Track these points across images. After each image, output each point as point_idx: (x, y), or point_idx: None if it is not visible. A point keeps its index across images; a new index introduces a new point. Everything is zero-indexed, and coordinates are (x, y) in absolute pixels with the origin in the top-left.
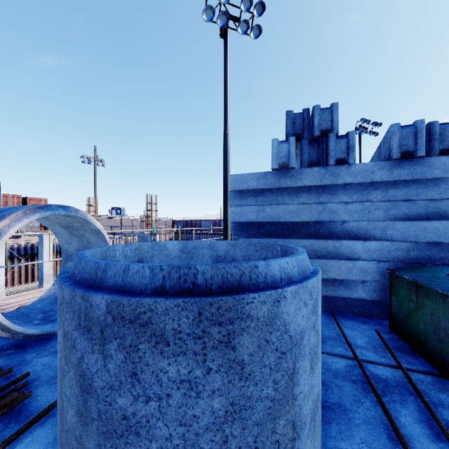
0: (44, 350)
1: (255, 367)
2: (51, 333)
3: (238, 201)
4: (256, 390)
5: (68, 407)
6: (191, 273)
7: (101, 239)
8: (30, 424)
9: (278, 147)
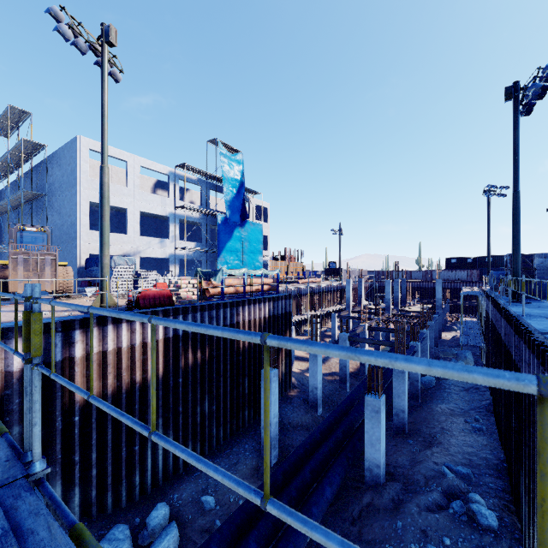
0: None
1: None
2: None
3: None
4: None
5: None
6: None
7: None
8: None
9: (540, 260)
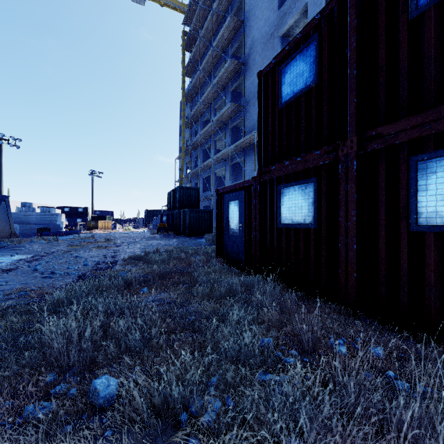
0: None
1: None
2: None
3: None
4: None
5: None
6: None
7: None
8: None
9: (19, 208)
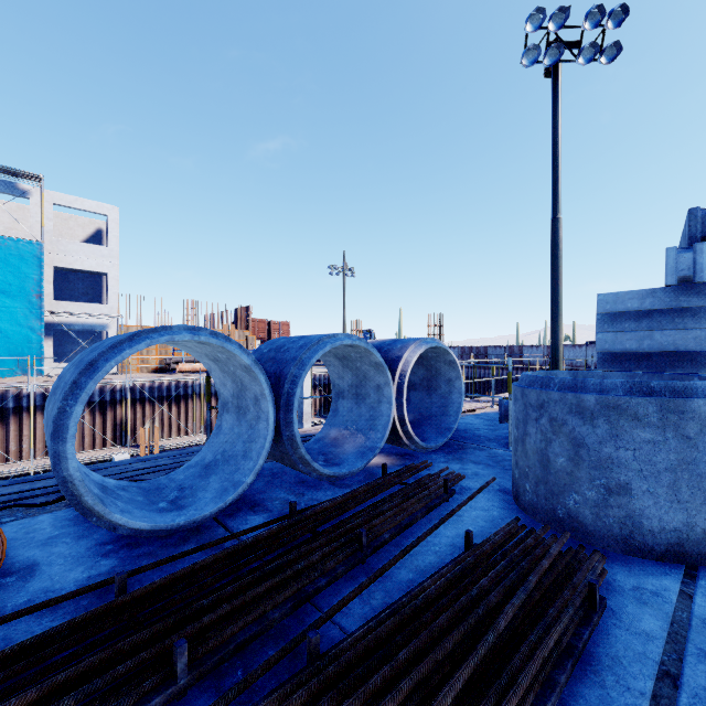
0: (433, 459)
1: (698, 442)
2: (426, 450)
3: (608, 326)
4: (699, 455)
5: (557, 458)
6: (649, 385)
7: (453, 369)
8: (479, 491)
9: (676, 257)
